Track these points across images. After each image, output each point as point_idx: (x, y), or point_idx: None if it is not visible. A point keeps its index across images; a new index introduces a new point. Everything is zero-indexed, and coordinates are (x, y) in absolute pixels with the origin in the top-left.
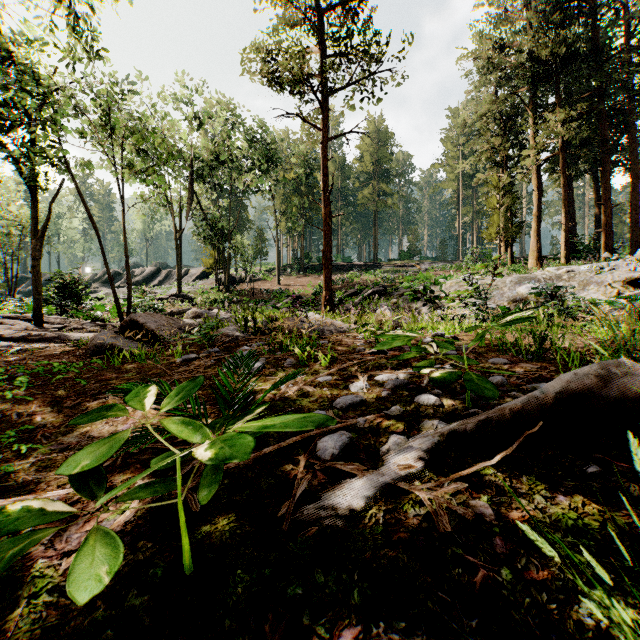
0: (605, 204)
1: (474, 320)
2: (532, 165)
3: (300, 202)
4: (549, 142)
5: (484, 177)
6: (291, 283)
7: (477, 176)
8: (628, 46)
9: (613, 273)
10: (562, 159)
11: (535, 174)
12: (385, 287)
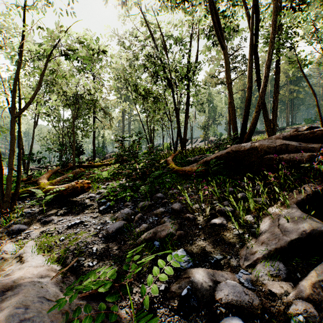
0: None
1: None
2: None
3: (242, 106)
4: None
5: None
6: None
7: None
8: None
9: None
10: None
11: None
12: None
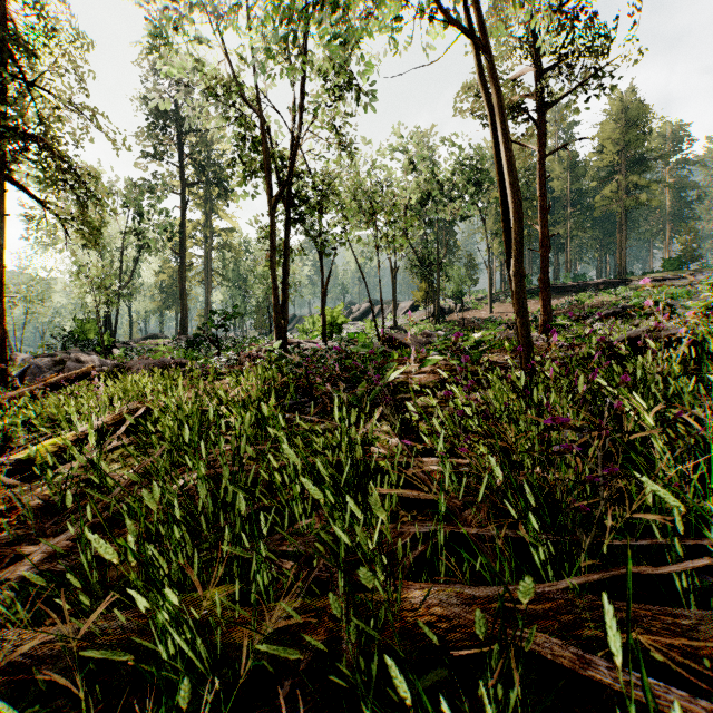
0: None
1: None
2: None
3: None
4: None
5: None
6: (505, 310)
7: None
8: None
9: None
10: None
11: None
12: (626, 308)
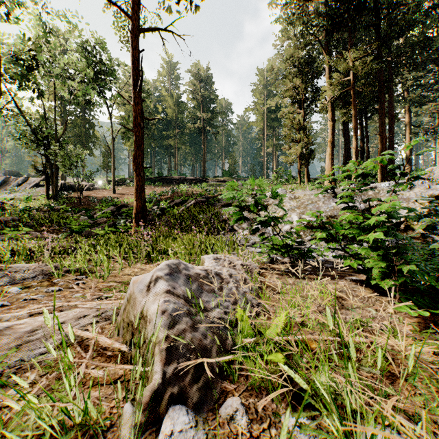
0: (382, 135)
1: (297, 236)
2: (330, 97)
3: None
4: (343, 79)
5: (287, 111)
6: (126, 192)
7: (282, 110)
8: (403, 5)
9: (414, 190)
10: (353, 94)
11: (330, 107)
12: (208, 198)
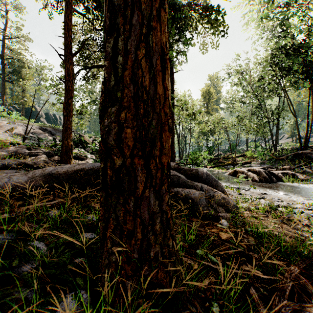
0: None
1: None
2: None
3: None
4: None
5: None
6: None
7: None
8: None
9: None
10: None
11: None
12: None
